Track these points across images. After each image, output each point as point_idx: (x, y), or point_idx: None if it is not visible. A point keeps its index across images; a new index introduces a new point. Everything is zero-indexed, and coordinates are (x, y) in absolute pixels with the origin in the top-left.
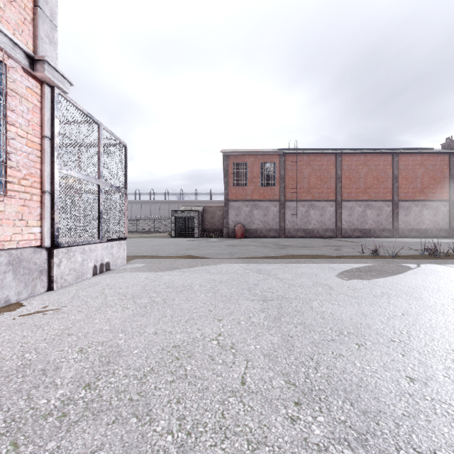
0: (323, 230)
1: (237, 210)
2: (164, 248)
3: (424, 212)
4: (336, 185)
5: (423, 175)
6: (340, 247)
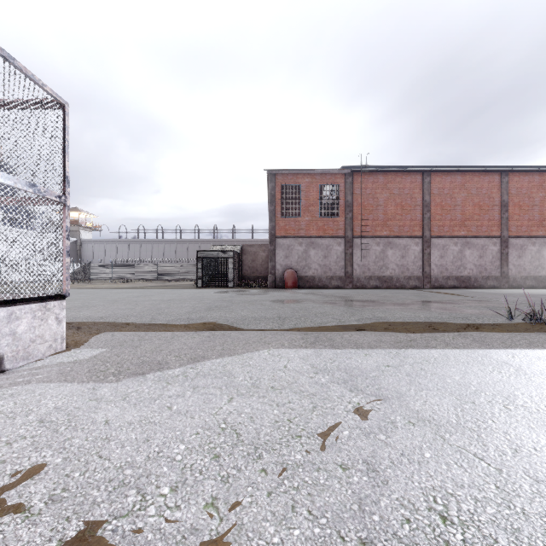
0: (405, 278)
1: (288, 250)
2: (174, 307)
3: (544, 252)
4: (423, 215)
5: (542, 202)
6: (451, 305)
